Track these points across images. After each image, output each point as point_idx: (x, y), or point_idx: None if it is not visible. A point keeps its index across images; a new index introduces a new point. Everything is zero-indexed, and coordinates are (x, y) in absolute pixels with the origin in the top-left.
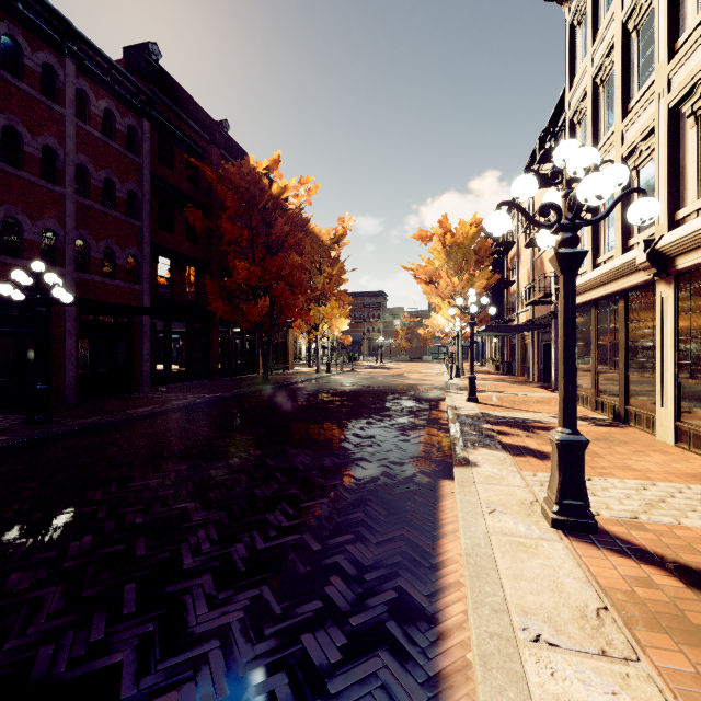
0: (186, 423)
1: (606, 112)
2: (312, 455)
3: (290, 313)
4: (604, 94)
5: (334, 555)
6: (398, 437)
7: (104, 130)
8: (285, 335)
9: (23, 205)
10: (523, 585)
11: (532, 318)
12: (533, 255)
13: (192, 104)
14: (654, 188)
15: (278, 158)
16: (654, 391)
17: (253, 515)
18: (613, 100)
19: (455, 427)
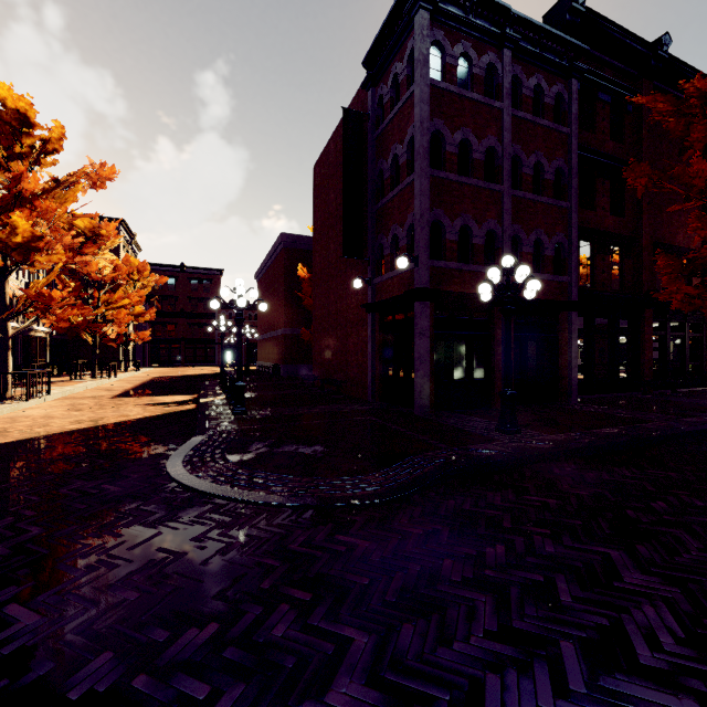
0: None
1: None
2: None
3: None
4: None
5: None
6: None
7: (532, 112)
8: None
9: (472, 212)
10: None
11: None
12: None
13: (619, 37)
14: None
15: None
16: None
17: None
18: None
19: None
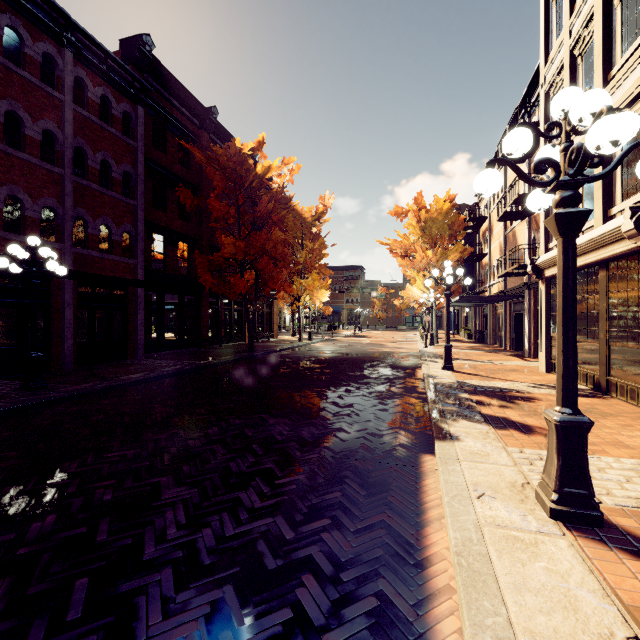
0: (173, 389)
1: (584, 82)
2: (291, 424)
3: (274, 285)
4: (582, 65)
5: (308, 546)
6: (376, 406)
7: (101, 116)
8: (270, 306)
9: (24, 185)
10: (528, 599)
11: (504, 289)
12: (506, 229)
13: (183, 92)
14: (639, 155)
15: (263, 140)
16: (639, 362)
17: (225, 493)
18: (593, 69)
19: (433, 397)
